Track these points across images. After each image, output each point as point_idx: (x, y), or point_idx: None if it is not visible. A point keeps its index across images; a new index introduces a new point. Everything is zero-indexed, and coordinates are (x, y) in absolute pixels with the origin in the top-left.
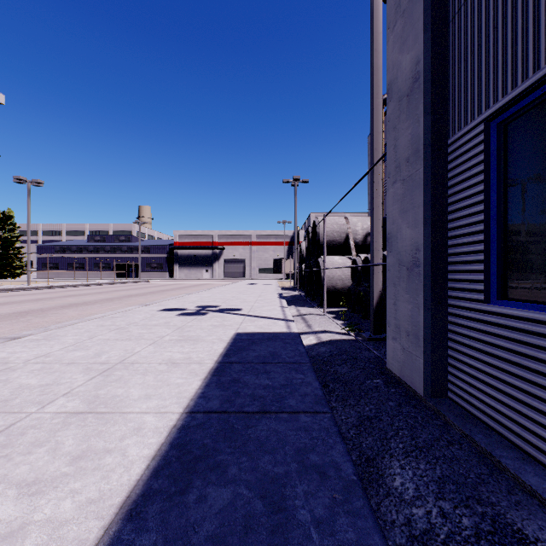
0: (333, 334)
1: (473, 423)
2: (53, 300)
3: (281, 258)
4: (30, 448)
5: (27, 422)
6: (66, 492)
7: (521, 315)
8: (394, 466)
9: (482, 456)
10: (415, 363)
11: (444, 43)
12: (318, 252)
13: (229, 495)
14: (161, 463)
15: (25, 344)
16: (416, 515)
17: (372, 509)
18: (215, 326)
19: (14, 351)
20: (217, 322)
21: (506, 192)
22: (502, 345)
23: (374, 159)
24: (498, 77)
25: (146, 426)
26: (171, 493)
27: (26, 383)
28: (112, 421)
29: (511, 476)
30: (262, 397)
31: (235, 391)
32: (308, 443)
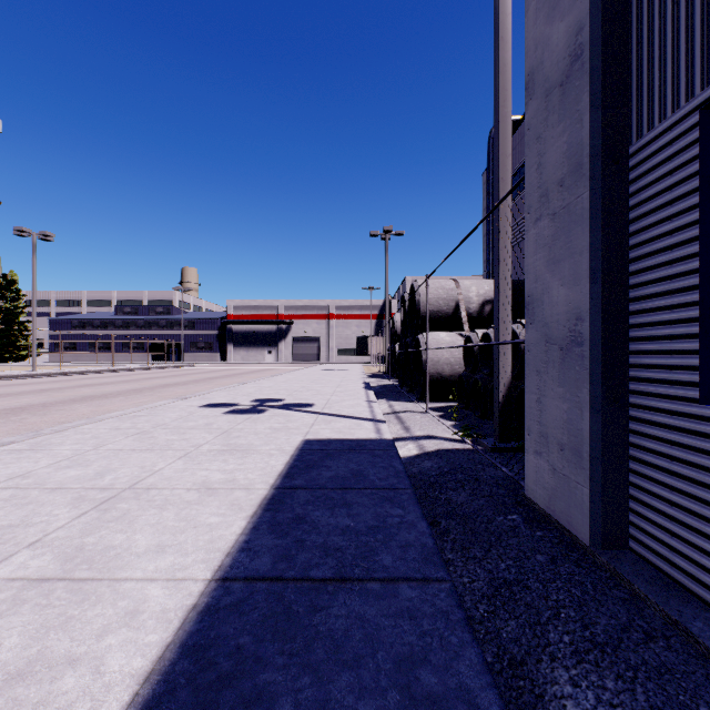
0: (442, 442)
1: (681, 598)
2: (62, 392)
3: (367, 336)
4: None
5: None
6: None
7: None
8: (560, 679)
9: (709, 665)
10: (574, 494)
11: None
12: (418, 326)
13: None
14: (159, 690)
15: None
16: None
17: None
18: (275, 429)
19: None
20: (278, 423)
21: None
22: None
23: (499, 193)
24: None
25: (147, 606)
26: None
27: None
28: (93, 597)
29: None
30: (339, 549)
31: (297, 538)
32: (416, 644)
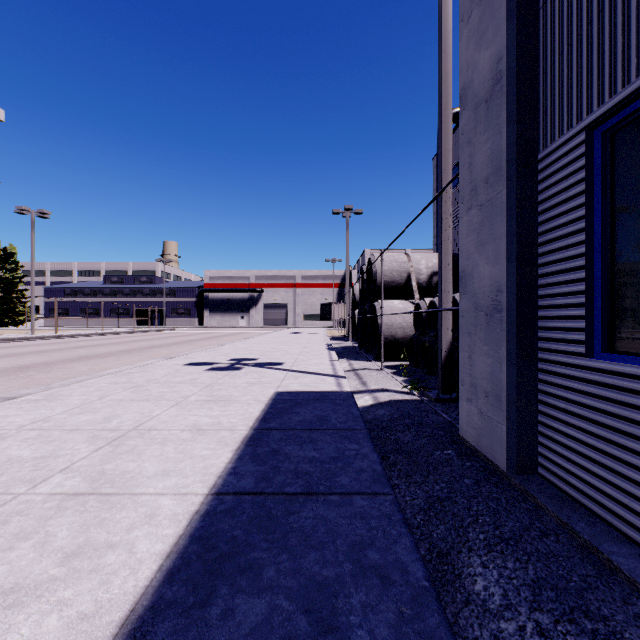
0: (393, 394)
1: (572, 507)
2: (60, 352)
3: (330, 303)
4: (12, 541)
5: (13, 507)
6: (53, 604)
7: (636, 372)
8: (474, 563)
9: (586, 552)
10: (495, 431)
11: (533, 34)
12: (374, 295)
13: (263, 608)
14: (178, 563)
15: (21, 405)
16: (506, 632)
17: (451, 629)
18: (251, 383)
19: (7, 415)
20: (253, 378)
21: (613, 218)
22: (609, 411)
23: (442, 182)
24: (604, 72)
25: (161, 511)
26: (189, 605)
27: (16, 455)
28: (118, 506)
29: (625, 579)
30: (307, 473)
31: (273, 465)
32: (365, 535)
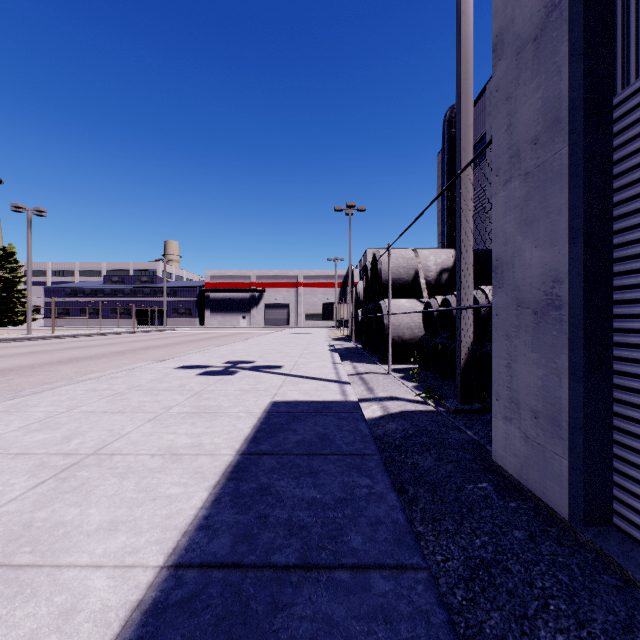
0: (405, 403)
1: None
2: (51, 353)
3: (332, 303)
4: None
5: None
6: None
7: None
8: None
9: None
10: (550, 464)
11: None
12: (380, 293)
13: None
14: None
15: None
16: None
17: None
18: (244, 391)
19: None
20: (248, 384)
21: None
22: None
23: (461, 162)
24: None
25: (86, 603)
26: None
27: None
28: (27, 591)
29: None
30: (304, 527)
31: (260, 513)
32: None
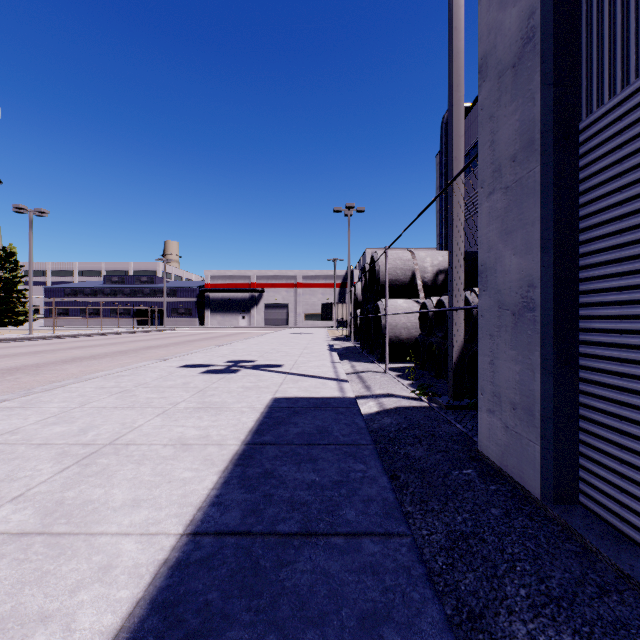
0: (400, 399)
1: (632, 552)
2: (55, 353)
3: (331, 303)
4: None
5: None
6: None
7: None
8: (518, 633)
9: None
10: (526, 450)
11: None
12: (377, 294)
13: None
14: None
15: None
16: None
17: None
18: (247, 388)
19: None
20: (250, 382)
21: None
22: None
23: (453, 170)
24: None
25: (120, 561)
26: None
27: None
28: (69, 552)
29: None
30: (305, 504)
31: (265, 492)
32: (379, 600)
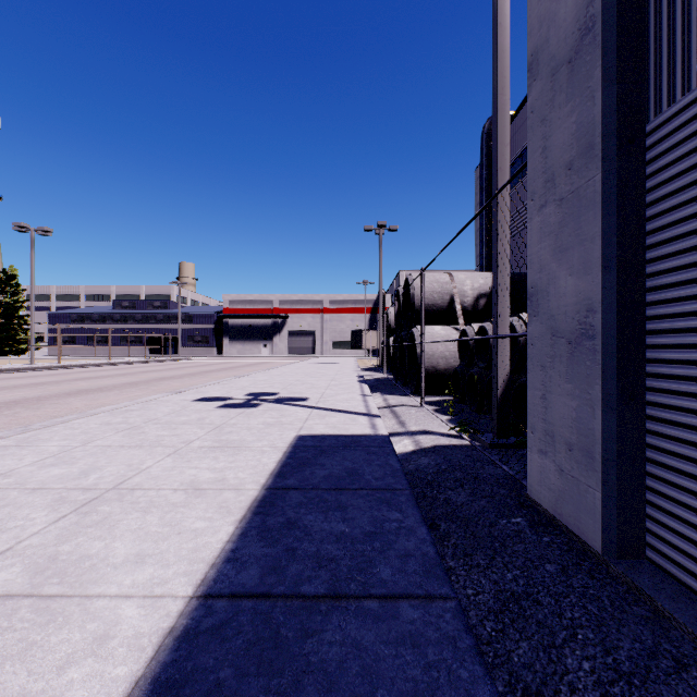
0: (438, 437)
1: None
2: (58, 385)
3: (361, 330)
4: None
5: None
6: None
7: None
8: None
9: None
10: (584, 497)
11: None
12: (412, 320)
13: None
14: None
15: None
16: None
17: None
18: (268, 424)
19: None
20: (271, 417)
21: None
22: None
23: (497, 183)
24: None
25: (118, 630)
26: None
27: None
28: (59, 619)
29: None
30: (333, 560)
31: (287, 546)
32: (421, 680)
